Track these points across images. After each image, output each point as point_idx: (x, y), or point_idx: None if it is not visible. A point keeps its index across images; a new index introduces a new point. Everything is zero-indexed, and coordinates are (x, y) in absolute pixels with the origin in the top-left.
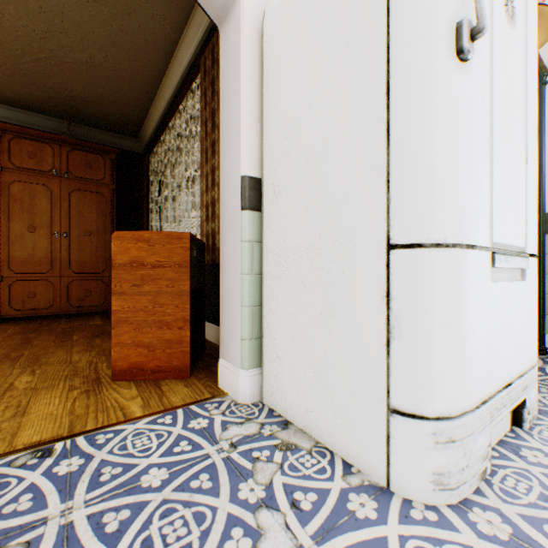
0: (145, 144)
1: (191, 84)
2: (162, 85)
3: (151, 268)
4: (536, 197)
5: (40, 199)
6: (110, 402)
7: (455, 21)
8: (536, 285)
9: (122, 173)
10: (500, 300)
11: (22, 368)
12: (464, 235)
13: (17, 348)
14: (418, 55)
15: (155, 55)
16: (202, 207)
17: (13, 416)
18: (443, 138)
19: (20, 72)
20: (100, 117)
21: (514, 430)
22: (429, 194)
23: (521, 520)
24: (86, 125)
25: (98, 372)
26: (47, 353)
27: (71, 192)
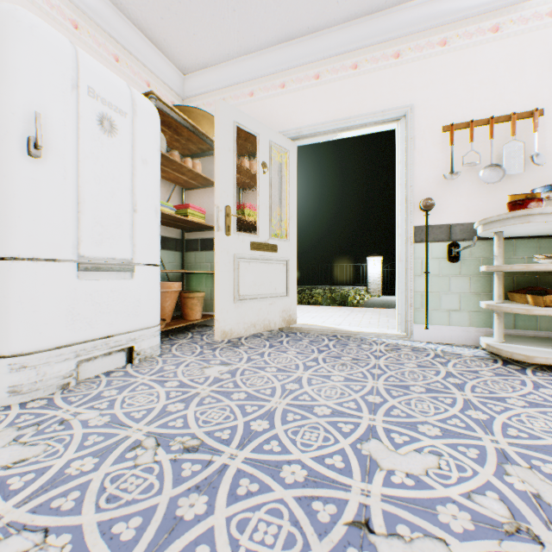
0: None
1: None
2: None
3: None
4: (156, 231)
5: None
6: None
7: (29, 136)
8: (156, 282)
9: None
10: (93, 290)
11: None
12: (39, 254)
13: None
14: (1, 149)
15: None
16: None
17: None
18: (18, 199)
19: None
20: None
21: (127, 365)
22: (7, 230)
23: (61, 398)
24: None
25: None
26: None
27: None
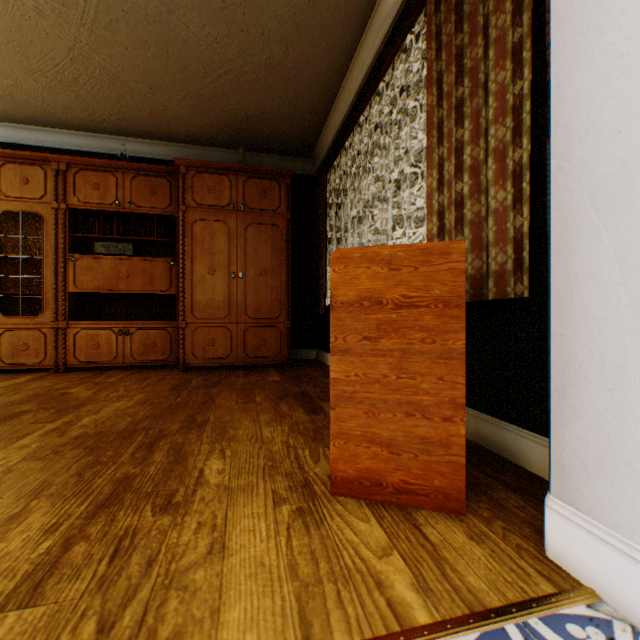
0: (320, 162)
1: (403, 39)
2: (348, 72)
3: (392, 309)
4: None
5: (218, 237)
6: (347, 553)
7: None
8: None
9: (293, 202)
10: None
11: (210, 443)
12: None
13: (201, 408)
14: None
15: (345, 26)
16: (429, 215)
17: (208, 553)
18: None
19: (201, 100)
20: (273, 138)
21: None
22: None
23: None
24: (258, 152)
25: (302, 469)
26: (232, 420)
27: (246, 226)
